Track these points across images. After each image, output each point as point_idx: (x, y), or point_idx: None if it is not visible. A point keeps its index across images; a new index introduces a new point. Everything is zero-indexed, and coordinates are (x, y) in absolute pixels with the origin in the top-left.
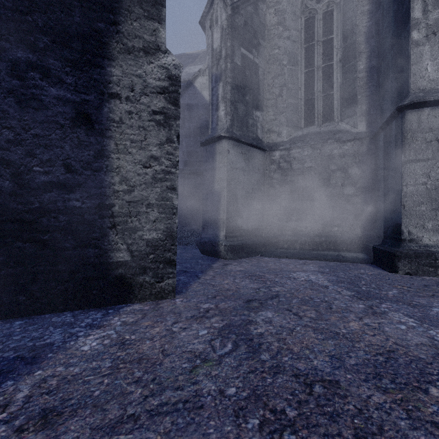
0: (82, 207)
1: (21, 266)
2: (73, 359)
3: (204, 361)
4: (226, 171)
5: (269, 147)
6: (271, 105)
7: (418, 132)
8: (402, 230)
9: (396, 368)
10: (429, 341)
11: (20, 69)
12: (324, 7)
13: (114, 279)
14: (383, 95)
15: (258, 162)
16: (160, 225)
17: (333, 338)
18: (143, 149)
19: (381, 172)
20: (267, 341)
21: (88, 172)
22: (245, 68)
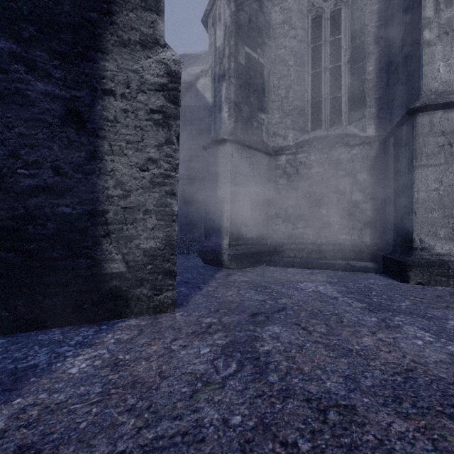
0: (73, 213)
1: (4, 278)
2: (58, 384)
3: (205, 384)
4: (229, 176)
5: (275, 152)
6: (276, 108)
7: (430, 135)
8: (413, 238)
9: (416, 389)
10: (449, 358)
11: (2, 61)
12: (331, 6)
13: (108, 292)
14: (392, 97)
15: (264, 166)
16: (159, 233)
17: (346, 356)
18: (140, 151)
19: (390, 178)
20: (274, 360)
21: (79, 175)
22: (250, 68)
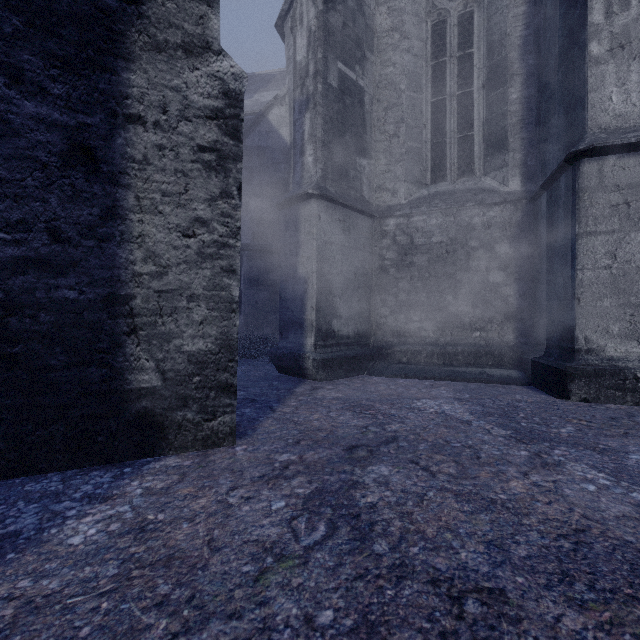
0: (80, 300)
1: None
2: (50, 563)
3: (279, 558)
4: (315, 247)
5: (380, 213)
6: (382, 150)
7: (599, 190)
8: (576, 335)
9: (592, 561)
10: (635, 510)
11: None
12: (459, 7)
13: (135, 417)
14: (545, 137)
15: (364, 234)
16: (211, 329)
17: (488, 510)
18: (183, 207)
19: (543, 250)
20: (382, 518)
21: (89, 242)
22: (345, 92)
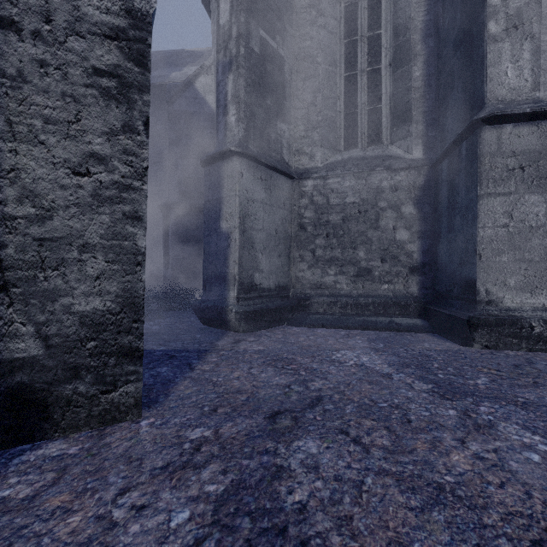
0: None
1: None
2: None
3: None
4: (237, 203)
5: (299, 174)
6: (301, 117)
7: (498, 155)
8: (477, 288)
9: None
10: None
11: None
12: None
13: (5, 395)
14: (444, 111)
15: (284, 193)
16: (110, 284)
17: (439, 503)
18: (73, 139)
19: (443, 211)
20: (316, 530)
21: None
22: (266, 59)
